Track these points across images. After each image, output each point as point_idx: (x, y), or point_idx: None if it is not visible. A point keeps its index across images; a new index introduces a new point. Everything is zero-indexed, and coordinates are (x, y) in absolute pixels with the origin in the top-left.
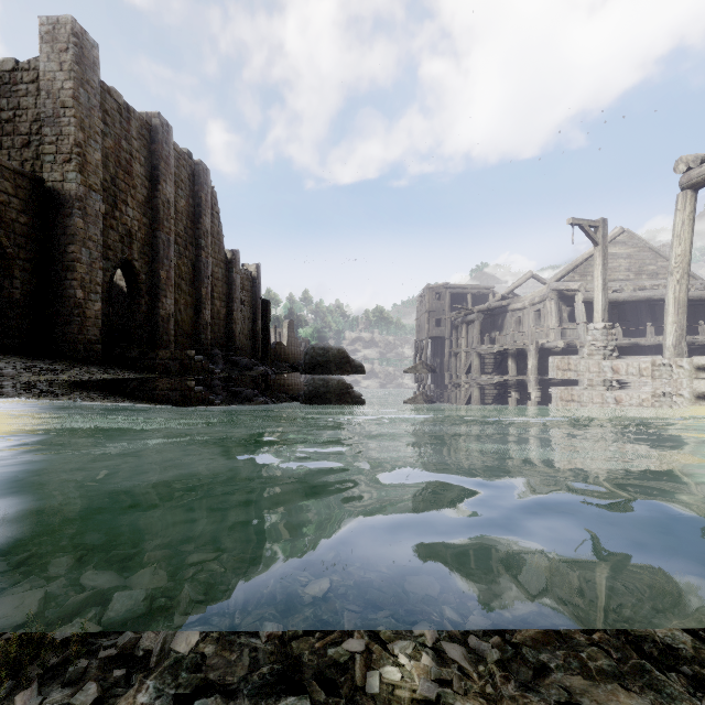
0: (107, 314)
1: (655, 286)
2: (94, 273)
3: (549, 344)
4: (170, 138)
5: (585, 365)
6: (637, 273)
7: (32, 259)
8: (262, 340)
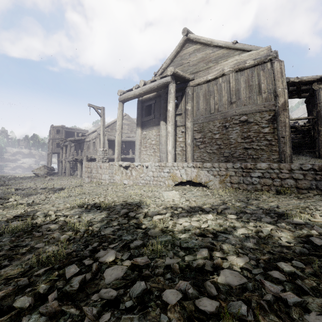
0: None
1: (134, 137)
2: None
3: (93, 156)
4: None
5: (93, 165)
6: (131, 131)
7: None
8: None
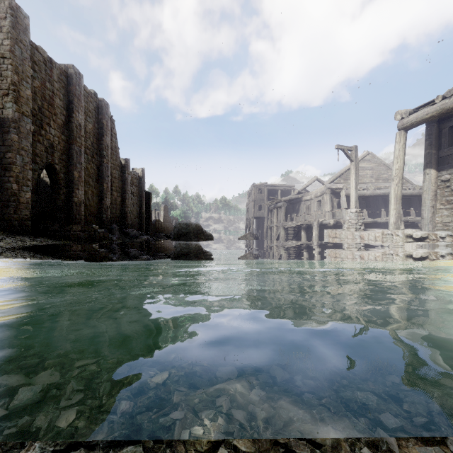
0: (35, 200)
1: (387, 187)
2: (25, 172)
3: (325, 221)
4: (81, 82)
5: (345, 234)
6: (376, 179)
7: None
8: (146, 219)
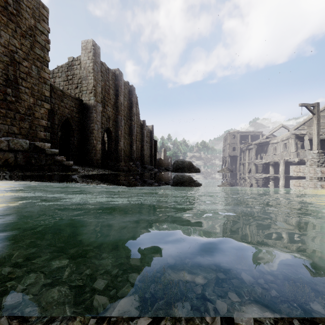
0: (102, 149)
1: None
2: (98, 134)
3: (290, 159)
4: (122, 78)
5: (307, 169)
6: None
7: (79, 129)
8: (154, 158)
